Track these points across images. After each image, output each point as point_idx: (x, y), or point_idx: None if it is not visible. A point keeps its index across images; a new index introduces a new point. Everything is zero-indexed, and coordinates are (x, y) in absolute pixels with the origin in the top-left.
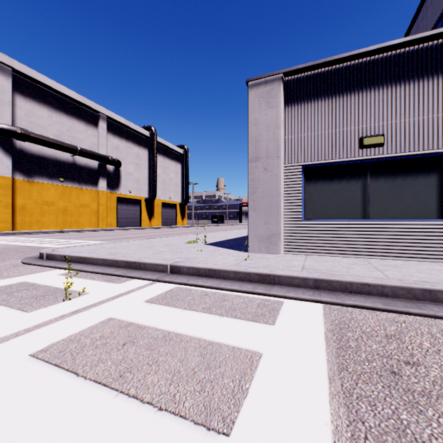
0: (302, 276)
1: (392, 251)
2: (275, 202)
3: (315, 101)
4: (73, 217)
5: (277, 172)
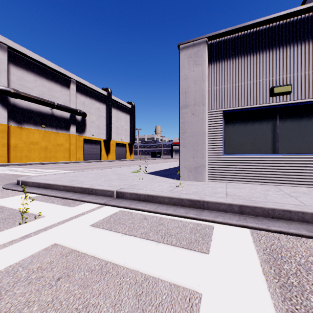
0: (228, 202)
1: (298, 180)
2: (201, 140)
3: (234, 59)
4: (51, 153)
5: (203, 116)
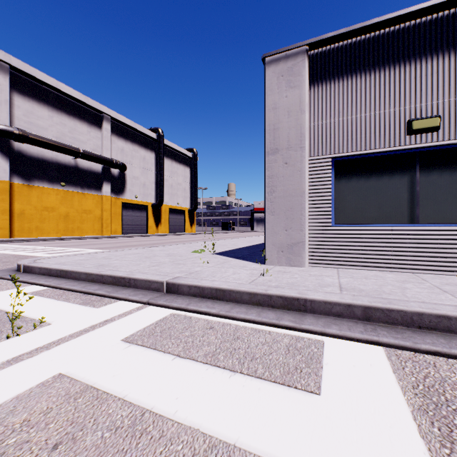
0: (345, 302)
1: (451, 264)
2: (298, 203)
3: (349, 78)
4: (75, 223)
5: (301, 167)
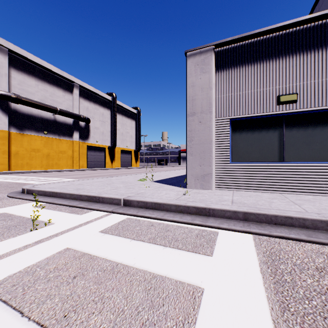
0: (233, 209)
1: (304, 188)
2: (208, 148)
3: (241, 67)
4: (54, 160)
5: (210, 124)
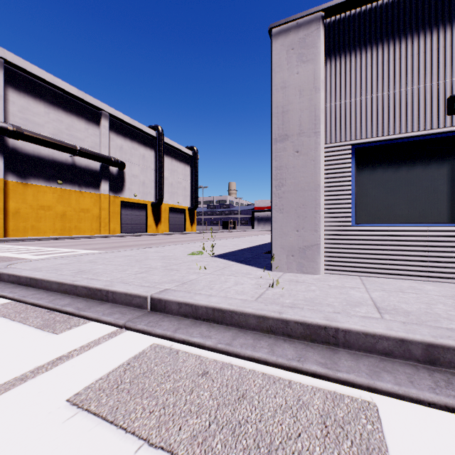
0: (396, 335)
1: None
2: (312, 199)
3: (373, 48)
4: (72, 222)
5: (315, 155)
